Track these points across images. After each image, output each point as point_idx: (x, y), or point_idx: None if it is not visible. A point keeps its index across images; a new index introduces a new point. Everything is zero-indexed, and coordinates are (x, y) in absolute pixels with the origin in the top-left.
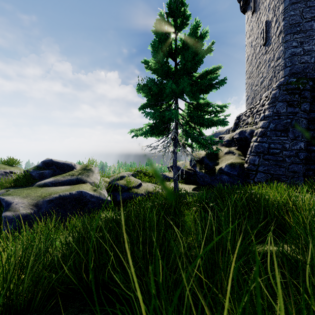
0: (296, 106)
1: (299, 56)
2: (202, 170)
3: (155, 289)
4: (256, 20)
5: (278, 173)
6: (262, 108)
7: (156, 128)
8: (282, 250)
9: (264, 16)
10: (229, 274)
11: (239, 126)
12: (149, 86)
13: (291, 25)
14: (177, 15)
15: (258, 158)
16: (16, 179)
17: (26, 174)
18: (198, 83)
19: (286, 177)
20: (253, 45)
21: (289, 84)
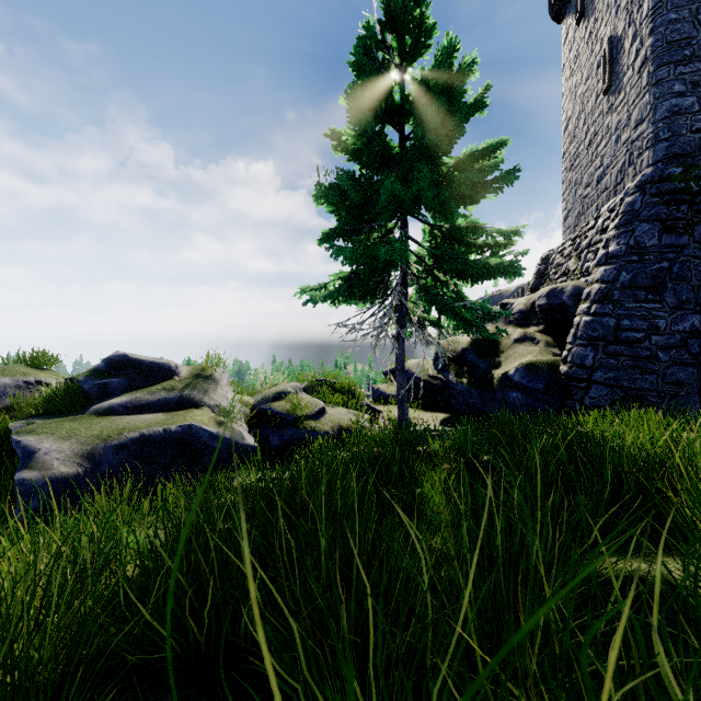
0: (681, 230)
1: (690, 115)
2: (461, 378)
3: (356, 667)
4: (587, 36)
5: (640, 387)
6: (602, 236)
7: (359, 284)
8: (695, 590)
9: (606, 27)
10: (536, 634)
11: (547, 280)
12: (342, 189)
13: (669, 44)
14: (406, 28)
15: (593, 352)
16: (49, 398)
17: (70, 387)
18: (454, 180)
19: (659, 395)
20: (580, 93)
21: (666, 181)
